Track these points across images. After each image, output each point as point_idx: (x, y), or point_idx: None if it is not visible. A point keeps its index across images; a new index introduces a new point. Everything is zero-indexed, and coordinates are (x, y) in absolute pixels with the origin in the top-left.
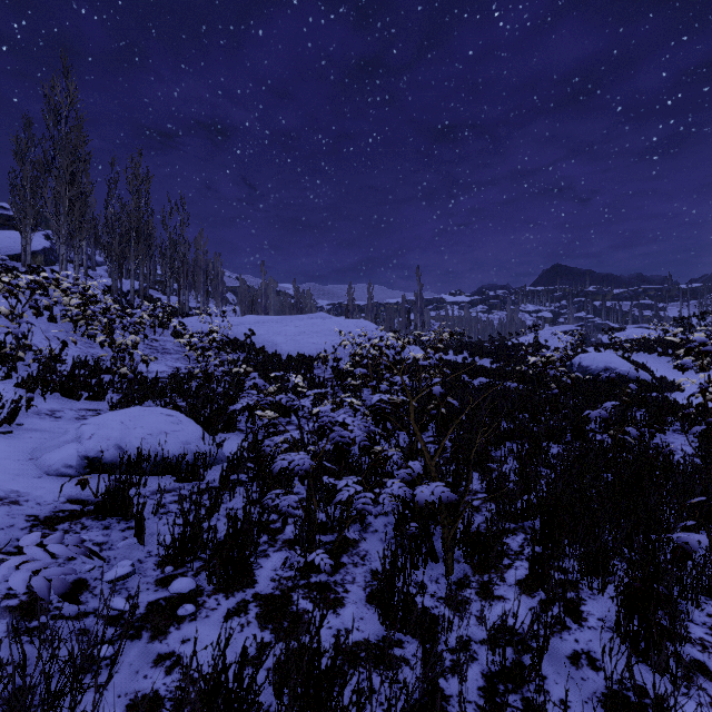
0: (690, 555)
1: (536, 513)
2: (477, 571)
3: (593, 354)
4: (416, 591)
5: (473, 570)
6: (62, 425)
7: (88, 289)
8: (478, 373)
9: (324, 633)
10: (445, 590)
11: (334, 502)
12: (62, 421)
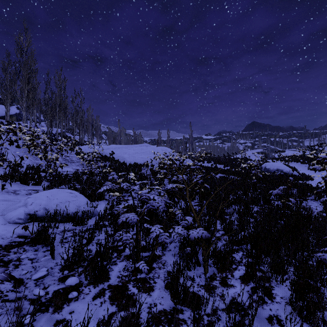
0: (326, 265)
1: (248, 241)
2: (220, 271)
3: (271, 163)
4: (190, 285)
5: (217, 270)
6: (19, 198)
7: (35, 132)
8: (218, 171)
9: (143, 306)
10: (204, 281)
11: (149, 238)
12: (19, 195)
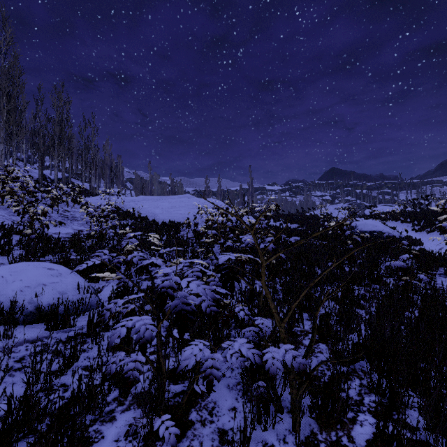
0: None
1: (364, 355)
2: (323, 426)
3: (365, 221)
4: None
5: (318, 425)
6: None
7: (11, 173)
8: (293, 233)
9: None
10: None
11: (179, 369)
12: None
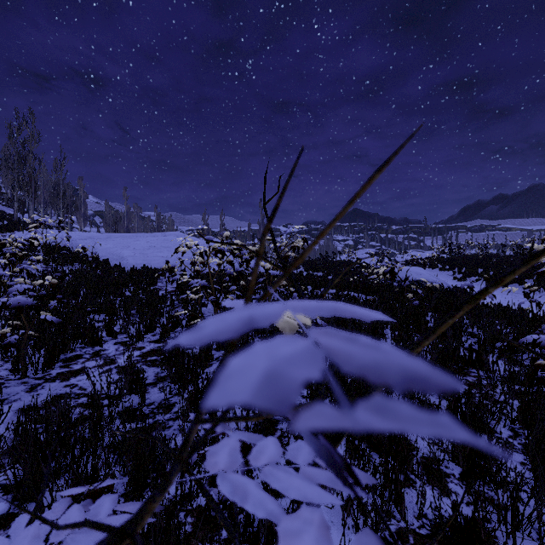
0: None
1: None
2: None
3: (406, 268)
4: None
5: None
6: None
7: None
8: (322, 284)
9: None
10: None
11: None
12: None
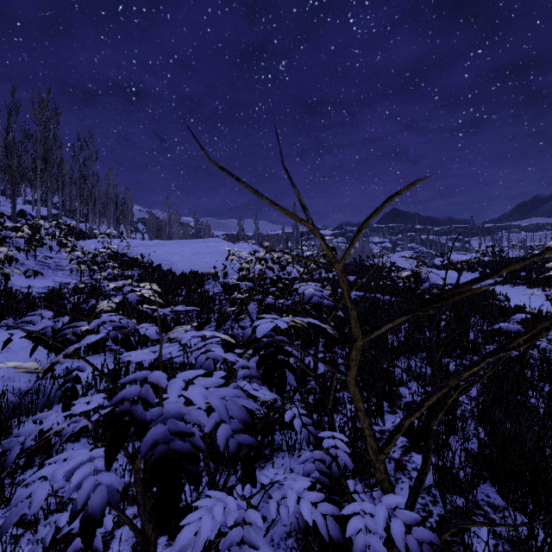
0: None
1: (486, 475)
2: None
3: (439, 271)
4: None
5: None
6: None
7: None
8: (351, 287)
9: None
10: None
11: None
12: None
